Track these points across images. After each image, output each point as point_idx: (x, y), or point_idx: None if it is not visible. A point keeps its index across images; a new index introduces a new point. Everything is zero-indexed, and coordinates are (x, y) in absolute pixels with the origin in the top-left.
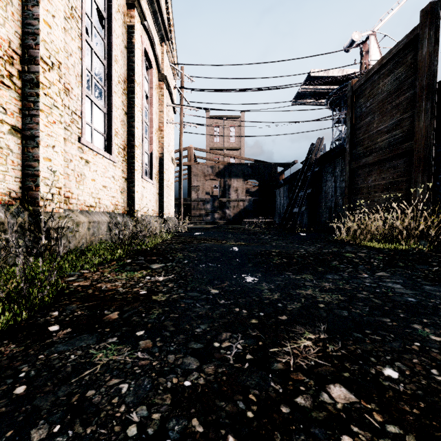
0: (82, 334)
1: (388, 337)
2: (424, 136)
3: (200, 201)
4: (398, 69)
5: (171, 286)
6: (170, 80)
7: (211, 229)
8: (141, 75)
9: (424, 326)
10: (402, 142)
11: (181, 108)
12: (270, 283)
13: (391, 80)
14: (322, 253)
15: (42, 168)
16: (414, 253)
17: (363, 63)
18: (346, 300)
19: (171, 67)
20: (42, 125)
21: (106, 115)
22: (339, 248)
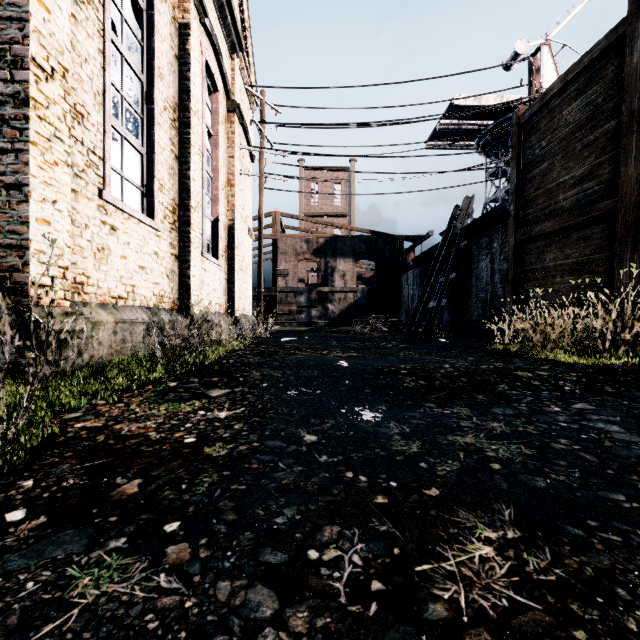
0: (63, 529)
1: (634, 536)
2: (634, 190)
3: (290, 291)
4: (592, 88)
5: (238, 428)
6: (245, 112)
7: (306, 332)
8: (201, 101)
9: None
10: (599, 199)
11: (261, 152)
12: (402, 423)
13: (580, 105)
14: (479, 370)
15: (34, 235)
16: (626, 372)
17: (533, 85)
18: (535, 455)
19: (247, 92)
20: (34, 166)
21: (145, 158)
22: (504, 362)
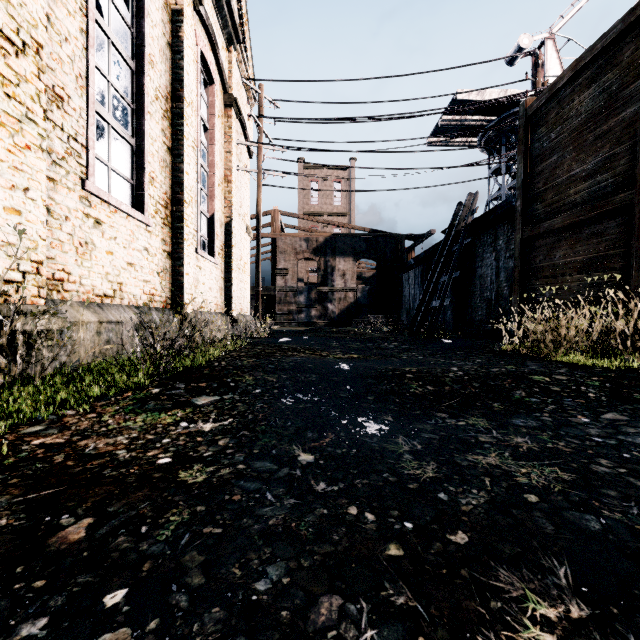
0: None
1: None
2: None
3: (290, 291)
4: (606, 75)
5: (222, 444)
6: (243, 107)
7: (305, 332)
8: (195, 92)
9: None
10: (614, 192)
11: (259, 148)
12: (412, 437)
13: (593, 93)
14: (491, 374)
15: (1, 226)
16: None
17: (539, 78)
18: (576, 481)
19: (245, 87)
20: (1, 149)
21: (135, 149)
22: (516, 365)
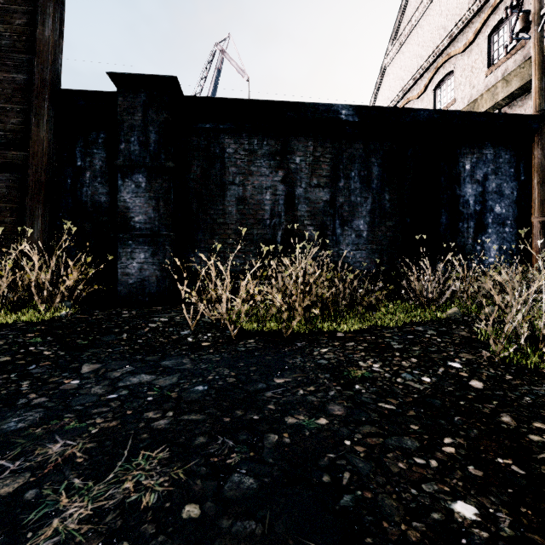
0: None
1: (339, 461)
2: (47, 153)
3: None
4: None
5: None
6: None
7: None
8: None
9: (292, 415)
10: (5, 146)
11: None
12: None
13: None
14: None
15: None
16: (75, 321)
17: None
18: (175, 451)
19: None
20: None
21: None
22: None
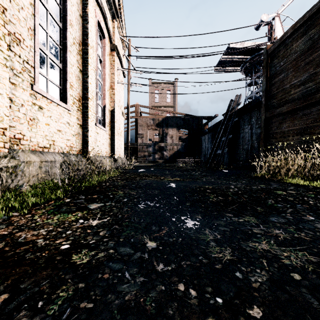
0: None
1: None
2: None
3: (144, 145)
4: (311, 31)
5: (102, 235)
6: (120, 51)
7: (152, 166)
8: (95, 42)
9: None
10: (315, 92)
11: (129, 71)
12: (214, 230)
13: (304, 41)
14: (253, 190)
15: None
16: None
17: (272, 35)
18: None
19: (121, 41)
20: None
21: (62, 70)
22: (265, 184)
